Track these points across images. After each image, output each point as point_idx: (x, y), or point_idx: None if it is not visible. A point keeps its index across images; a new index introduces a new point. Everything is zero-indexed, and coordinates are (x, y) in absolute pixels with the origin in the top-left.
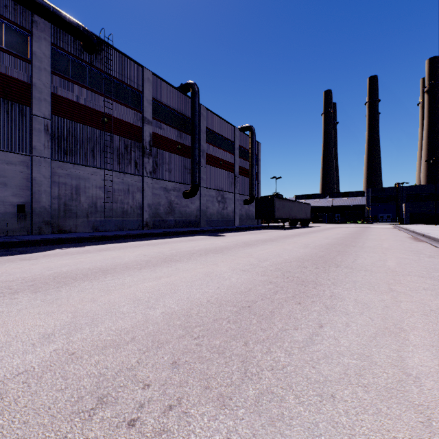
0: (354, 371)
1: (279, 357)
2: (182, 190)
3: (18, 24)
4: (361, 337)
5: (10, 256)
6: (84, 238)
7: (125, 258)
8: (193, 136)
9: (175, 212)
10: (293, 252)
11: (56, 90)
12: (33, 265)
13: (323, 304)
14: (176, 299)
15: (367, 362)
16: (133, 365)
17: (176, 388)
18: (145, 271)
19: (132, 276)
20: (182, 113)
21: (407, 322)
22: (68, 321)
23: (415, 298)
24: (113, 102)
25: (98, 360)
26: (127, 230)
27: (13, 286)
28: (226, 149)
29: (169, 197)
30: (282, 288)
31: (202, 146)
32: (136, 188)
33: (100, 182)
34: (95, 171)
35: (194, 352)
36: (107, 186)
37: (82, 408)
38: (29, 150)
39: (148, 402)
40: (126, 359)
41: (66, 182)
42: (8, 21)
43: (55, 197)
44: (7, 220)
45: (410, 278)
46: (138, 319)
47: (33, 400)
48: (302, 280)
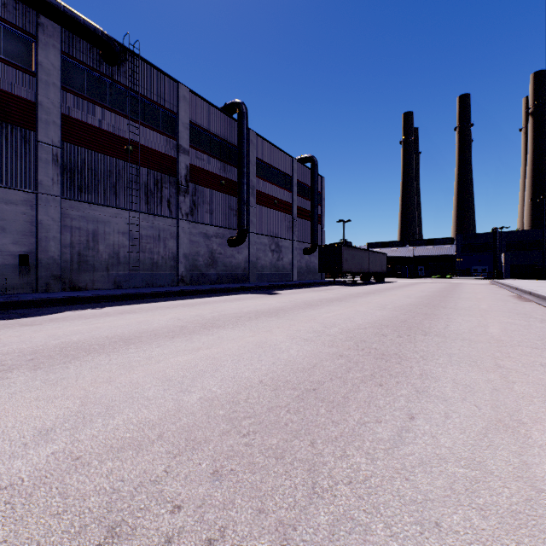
0: (464, 485)
1: (359, 463)
2: (226, 236)
3: (20, 27)
4: (467, 433)
5: (7, 321)
6: (103, 297)
7: (154, 324)
8: (241, 168)
9: (217, 265)
10: (367, 314)
11: (68, 110)
12: (36, 333)
13: (412, 386)
14: (219, 379)
15: (479, 471)
16: (159, 475)
17: (218, 512)
18: (179, 340)
19: (161, 347)
20: (226, 140)
21: (525, 412)
22: (75, 410)
23: (531, 377)
24: (140, 126)
25: (111, 468)
26: (157, 287)
27: (7, 361)
28: (282, 186)
29: (211, 246)
30: (356, 364)
31: (252, 181)
32: (169, 234)
33: (123, 226)
34: (117, 213)
35: (243, 457)
36: (132, 232)
37: (85, 544)
38: (33, 186)
39: (178, 535)
40: (150, 466)
41: (81, 227)
42: (7, 23)
43: (66, 245)
44: (6, 274)
45: (521, 350)
46: (167, 408)
47: (17, 530)
48: (381, 352)
